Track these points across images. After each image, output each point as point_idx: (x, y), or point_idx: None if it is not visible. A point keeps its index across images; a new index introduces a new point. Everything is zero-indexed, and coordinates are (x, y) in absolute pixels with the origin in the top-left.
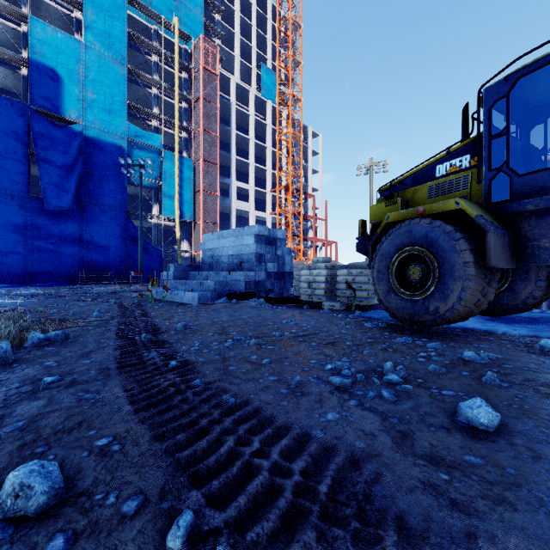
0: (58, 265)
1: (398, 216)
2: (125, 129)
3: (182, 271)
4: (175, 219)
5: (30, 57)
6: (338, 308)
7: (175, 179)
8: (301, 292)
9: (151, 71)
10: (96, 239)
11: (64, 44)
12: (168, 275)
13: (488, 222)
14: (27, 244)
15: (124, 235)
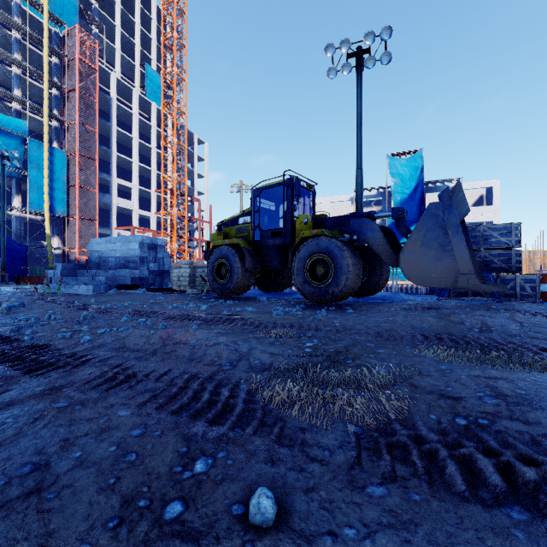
0: None
1: (218, 243)
2: None
3: (70, 270)
4: (44, 213)
5: None
6: (196, 292)
7: (44, 170)
8: (173, 284)
9: (10, 46)
10: None
11: None
12: (55, 272)
13: (247, 250)
14: None
15: None
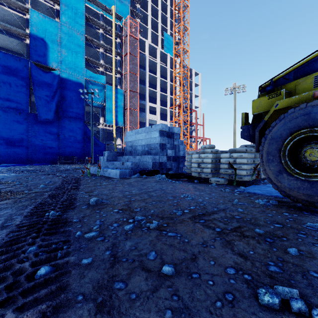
0: (46, 153)
1: (288, 103)
2: (83, 73)
3: (112, 156)
4: (113, 125)
5: (30, 32)
6: (222, 183)
7: (113, 101)
8: (192, 170)
9: (99, 39)
10: (67, 137)
11: (49, 24)
12: (104, 158)
13: None
14: (28, 141)
15: (83, 135)
